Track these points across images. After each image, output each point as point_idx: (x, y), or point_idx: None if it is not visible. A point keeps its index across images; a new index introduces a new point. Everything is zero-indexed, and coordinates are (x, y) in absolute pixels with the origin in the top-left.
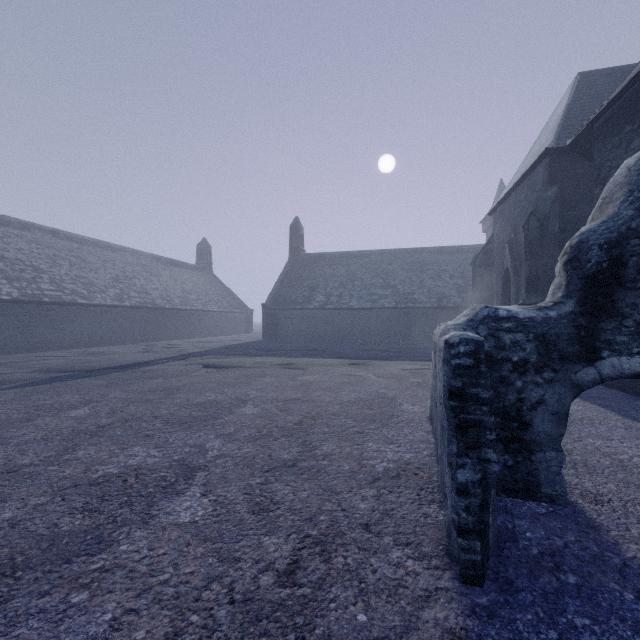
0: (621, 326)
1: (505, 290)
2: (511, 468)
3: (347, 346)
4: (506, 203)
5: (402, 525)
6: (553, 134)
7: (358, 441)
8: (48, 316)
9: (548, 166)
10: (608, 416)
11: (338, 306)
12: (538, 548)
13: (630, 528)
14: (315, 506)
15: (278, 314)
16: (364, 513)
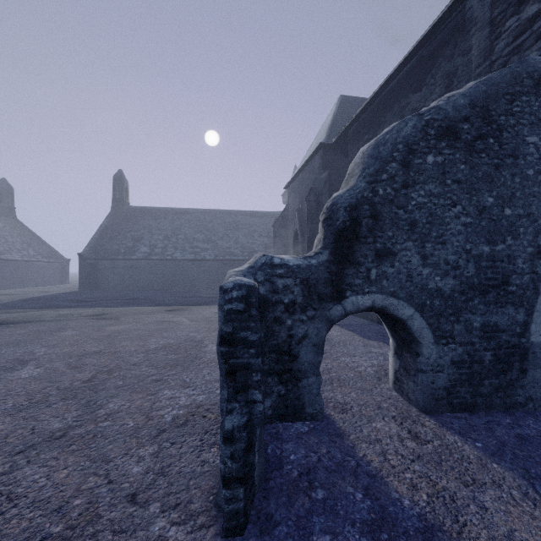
0: (358, 272)
1: (295, 247)
2: (283, 396)
3: (170, 294)
4: (296, 181)
5: (176, 482)
6: (325, 134)
7: (153, 390)
8: None
9: (322, 156)
10: (355, 338)
11: (162, 257)
12: (298, 469)
13: (363, 429)
14: (73, 487)
15: (98, 264)
16: (135, 479)
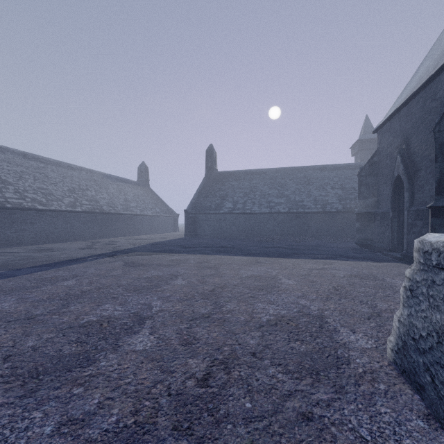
0: None
1: (395, 195)
2: None
3: (251, 243)
4: (395, 118)
5: None
6: None
7: None
8: (10, 219)
9: None
10: None
11: (243, 211)
12: None
13: None
14: None
15: (196, 217)
16: None
